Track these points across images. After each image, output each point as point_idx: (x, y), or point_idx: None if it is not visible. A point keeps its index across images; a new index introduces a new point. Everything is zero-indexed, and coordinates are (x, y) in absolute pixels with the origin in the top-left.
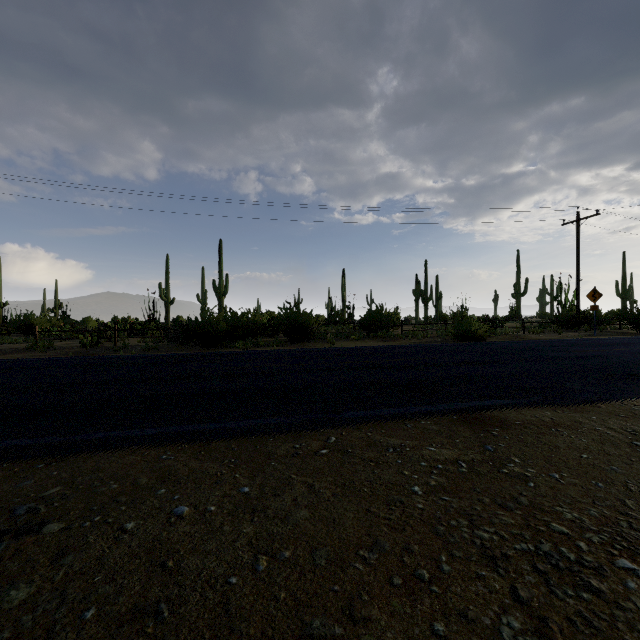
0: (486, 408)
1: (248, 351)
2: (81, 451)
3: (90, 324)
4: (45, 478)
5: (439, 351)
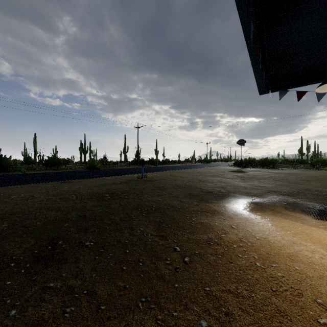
0: (69, 180)
1: None
2: None
3: None
4: None
5: (75, 172)
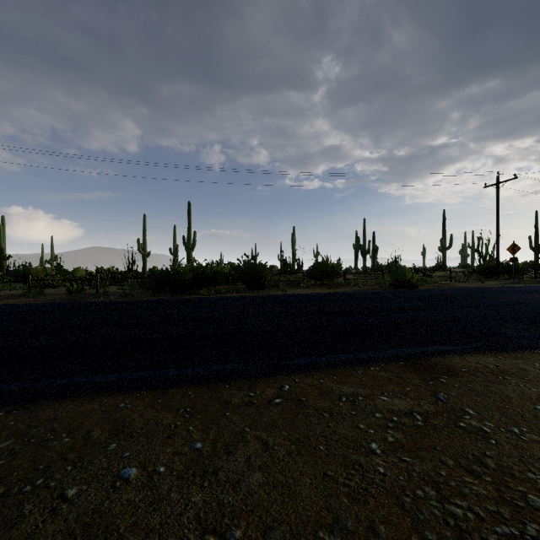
0: (431, 354)
1: (211, 297)
2: (41, 399)
3: (78, 273)
4: (0, 429)
5: (379, 298)
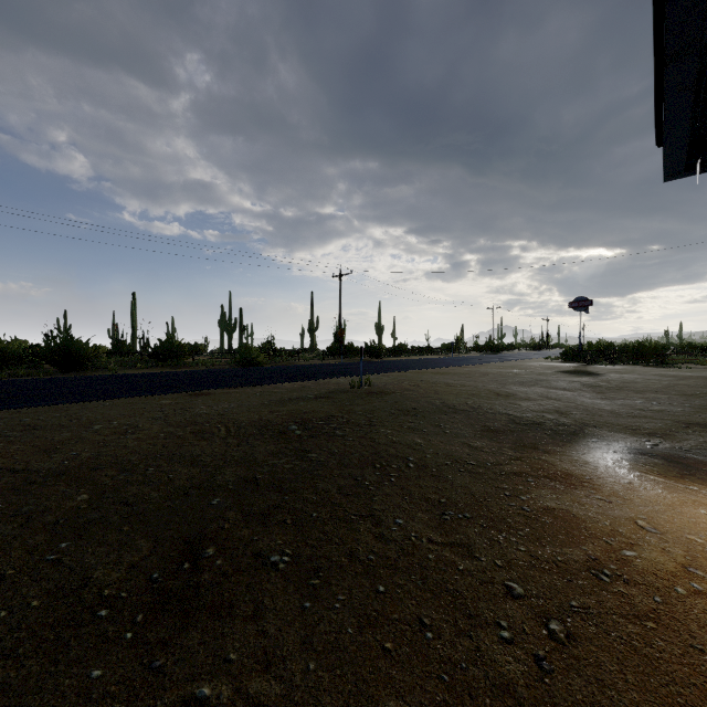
0: (205, 389)
1: (5, 380)
2: None
3: None
4: None
5: (214, 372)
